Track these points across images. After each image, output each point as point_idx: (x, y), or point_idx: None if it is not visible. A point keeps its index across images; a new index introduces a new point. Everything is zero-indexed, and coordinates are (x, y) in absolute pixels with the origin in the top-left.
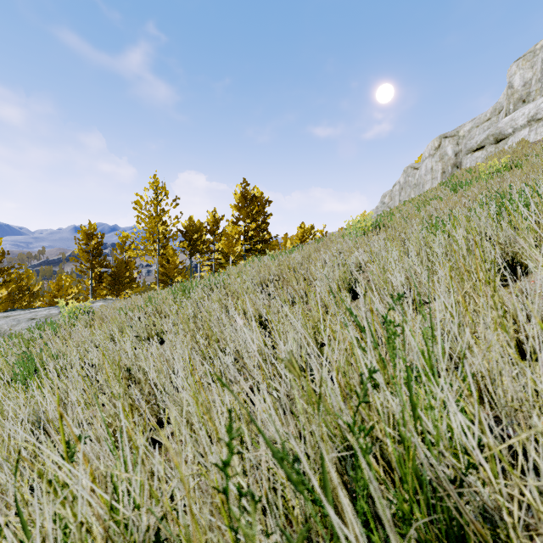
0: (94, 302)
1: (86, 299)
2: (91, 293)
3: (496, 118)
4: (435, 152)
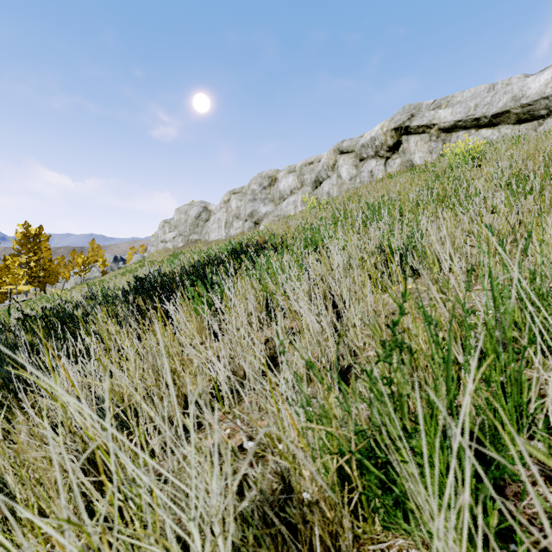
0: None
1: None
2: None
3: None
4: (163, 228)
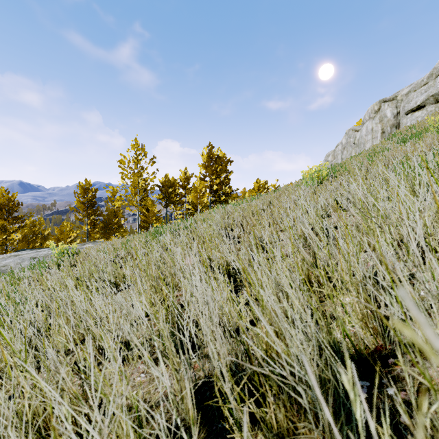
0: (85, 244)
1: (84, 241)
2: (87, 236)
3: (433, 82)
4: (375, 115)
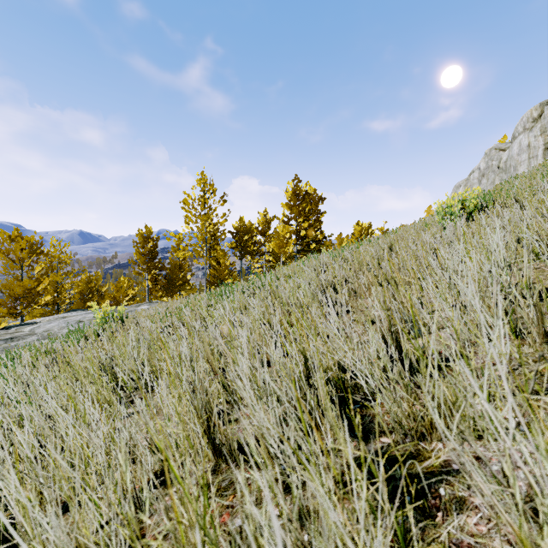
0: (140, 305)
1: (144, 301)
2: (147, 294)
3: None
4: (534, 124)
